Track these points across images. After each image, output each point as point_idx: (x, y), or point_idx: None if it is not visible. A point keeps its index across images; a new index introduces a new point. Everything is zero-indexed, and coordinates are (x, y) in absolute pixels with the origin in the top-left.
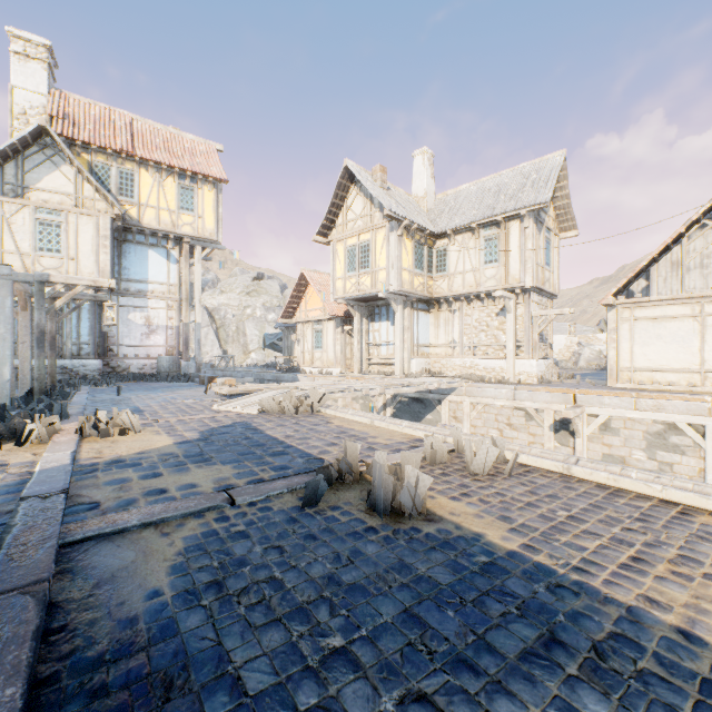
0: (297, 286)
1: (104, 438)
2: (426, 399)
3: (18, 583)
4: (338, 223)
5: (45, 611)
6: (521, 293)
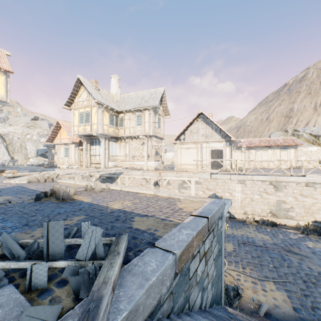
0: (55, 127)
1: None
2: (113, 177)
3: None
4: (75, 101)
5: None
6: (149, 137)
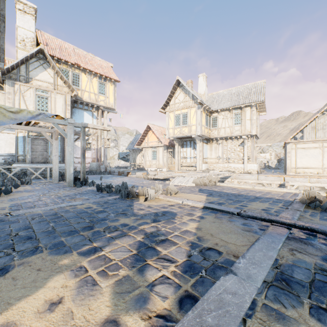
0: (145, 131)
1: (171, 196)
2: None
3: None
4: (170, 104)
5: None
6: (250, 137)
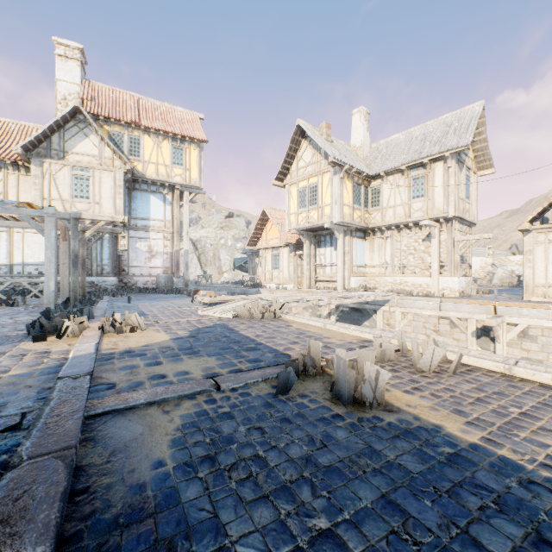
0: (259, 221)
1: (118, 334)
2: (364, 309)
3: (52, 448)
4: (292, 170)
5: (71, 473)
6: (444, 222)
